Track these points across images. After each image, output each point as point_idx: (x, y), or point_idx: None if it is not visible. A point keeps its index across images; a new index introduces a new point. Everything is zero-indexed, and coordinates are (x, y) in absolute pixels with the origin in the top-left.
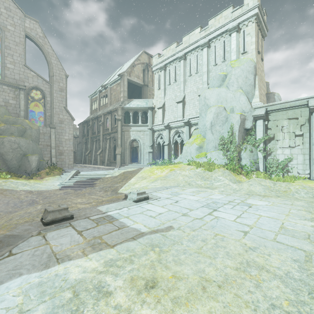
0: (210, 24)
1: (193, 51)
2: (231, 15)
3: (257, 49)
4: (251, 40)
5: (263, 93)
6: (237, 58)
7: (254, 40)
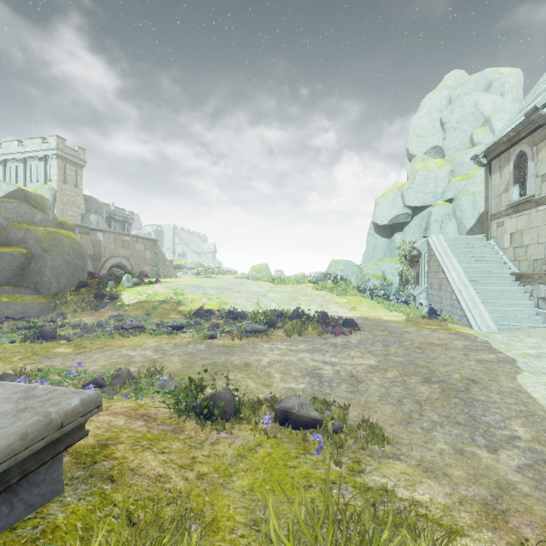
0: (26, 144)
1: (13, 161)
2: (41, 145)
3: (63, 180)
4: (55, 173)
5: (74, 214)
6: (46, 183)
7: (56, 173)
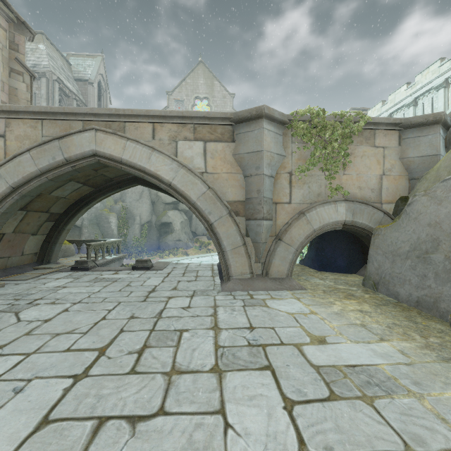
0: (416, 81)
1: (399, 110)
2: (439, 70)
3: None
4: None
5: None
6: None
7: None
